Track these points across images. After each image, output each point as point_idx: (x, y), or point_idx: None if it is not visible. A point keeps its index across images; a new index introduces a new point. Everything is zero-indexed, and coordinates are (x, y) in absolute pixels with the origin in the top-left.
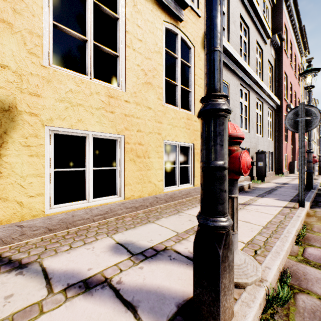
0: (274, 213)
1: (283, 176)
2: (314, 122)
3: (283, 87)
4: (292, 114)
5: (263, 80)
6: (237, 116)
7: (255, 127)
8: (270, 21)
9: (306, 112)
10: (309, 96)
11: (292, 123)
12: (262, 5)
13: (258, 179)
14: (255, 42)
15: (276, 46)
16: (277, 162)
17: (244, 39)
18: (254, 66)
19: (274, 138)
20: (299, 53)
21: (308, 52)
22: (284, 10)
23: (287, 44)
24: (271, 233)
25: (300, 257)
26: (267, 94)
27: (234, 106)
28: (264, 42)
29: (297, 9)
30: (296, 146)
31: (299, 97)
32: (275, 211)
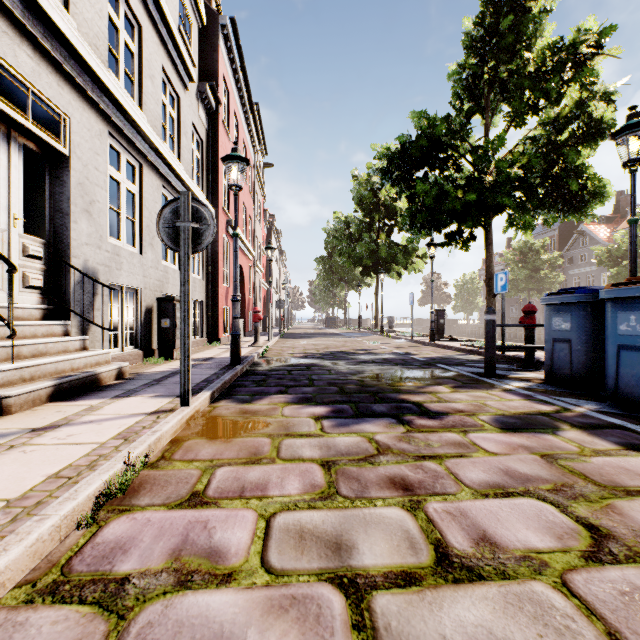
0: (107, 437)
1: (218, 346)
2: (206, 236)
3: (220, 187)
4: (171, 211)
5: (180, 157)
6: (103, 207)
7: (159, 246)
8: (197, 52)
9: (194, 214)
10: (236, 203)
11: (172, 231)
12: (177, 4)
13: (162, 355)
14: (158, 66)
15: (209, 107)
16: (212, 321)
17: (126, 40)
18: (155, 117)
19: (206, 276)
20: (252, 146)
21: (266, 152)
22: (223, 51)
23: (229, 116)
24: (9, 521)
25: (52, 575)
26: (187, 186)
27: (91, 181)
28: (183, 84)
29: (243, 66)
30: (246, 295)
31: (251, 215)
32: (117, 430)
